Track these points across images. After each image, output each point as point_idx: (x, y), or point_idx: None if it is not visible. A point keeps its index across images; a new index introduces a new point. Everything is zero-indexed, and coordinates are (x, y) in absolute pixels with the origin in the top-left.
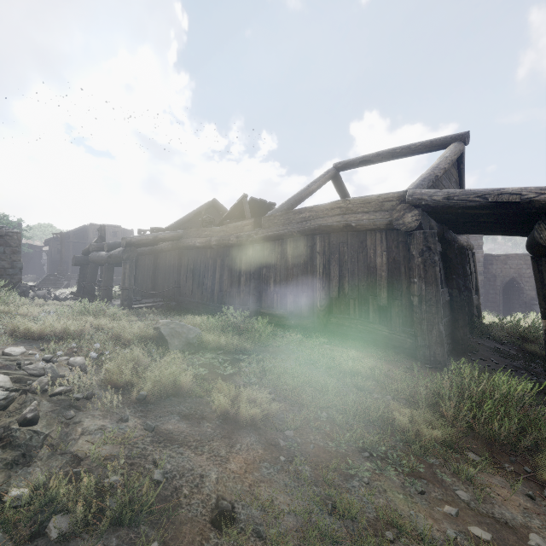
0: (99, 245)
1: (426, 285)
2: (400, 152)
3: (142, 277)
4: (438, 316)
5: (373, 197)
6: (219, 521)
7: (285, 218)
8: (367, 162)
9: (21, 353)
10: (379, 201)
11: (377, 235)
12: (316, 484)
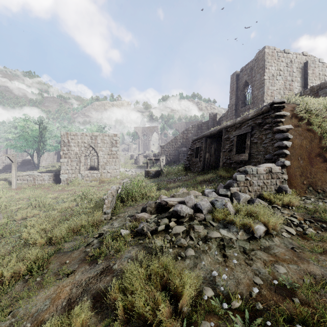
0: None
1: None
2: None
3: None
4: None
5: None
6: (73, 272)
7: None
8: None
9: (210, 236)
10: None
11: None
12: (9, 324)
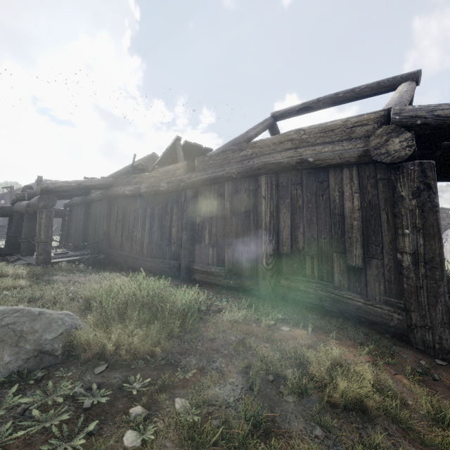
0: (25, 194)
1: (425, 238)
2: (343, 96)
3: (74, 228)
4: (444, 283)
5: (338, 122)
6: None
7: (222, 158)
8: (306, 109)
9: None
10: (347, 127)
11: (344, 172)
12: None
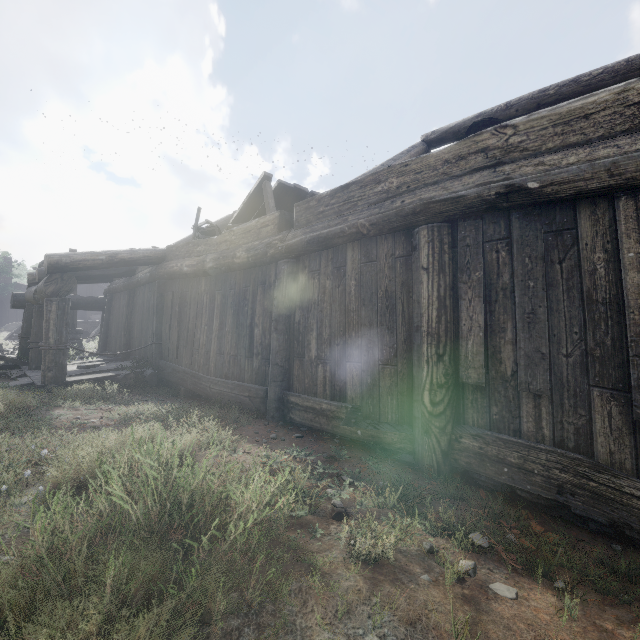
0: None
1: None
2: (556, 93)
3: (115, 326)
4: None
5: (601, 97)
6: None
7: (341, 200)
8: (485, 124)
9: None
10: (626, 103)
11: (621, 206)
12: None
